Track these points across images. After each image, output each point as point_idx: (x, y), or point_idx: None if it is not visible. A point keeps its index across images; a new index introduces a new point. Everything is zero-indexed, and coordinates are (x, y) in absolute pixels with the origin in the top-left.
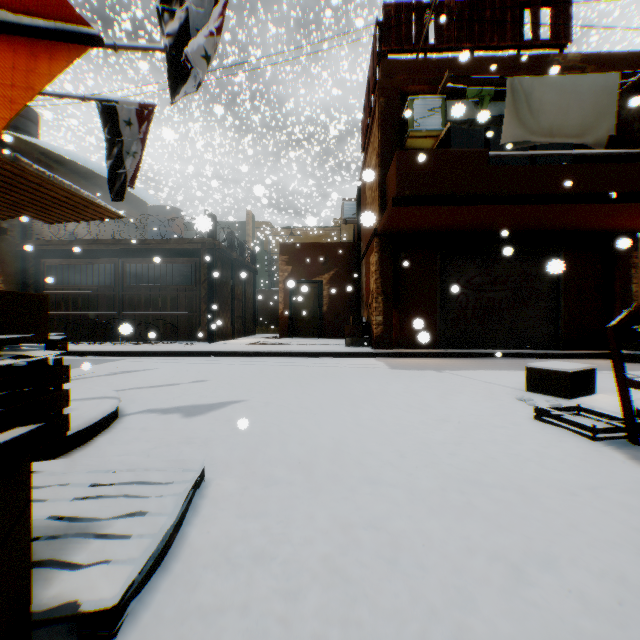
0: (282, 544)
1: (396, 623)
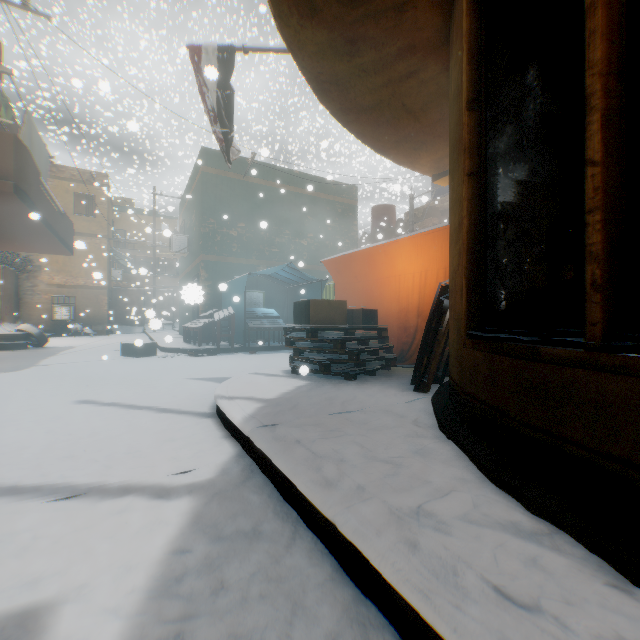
0: None
1: None
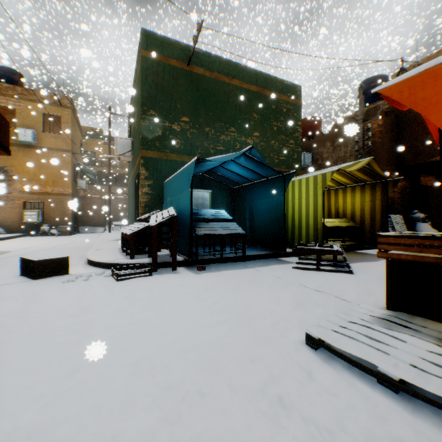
0: (301, 307)
1: (296, 293)
